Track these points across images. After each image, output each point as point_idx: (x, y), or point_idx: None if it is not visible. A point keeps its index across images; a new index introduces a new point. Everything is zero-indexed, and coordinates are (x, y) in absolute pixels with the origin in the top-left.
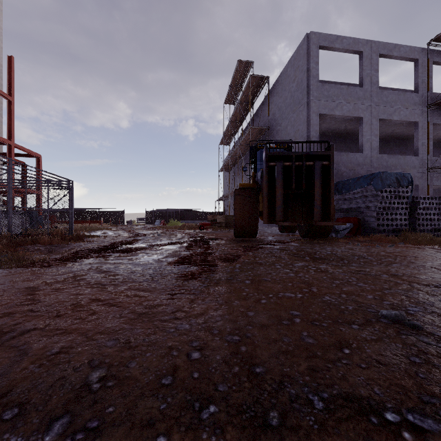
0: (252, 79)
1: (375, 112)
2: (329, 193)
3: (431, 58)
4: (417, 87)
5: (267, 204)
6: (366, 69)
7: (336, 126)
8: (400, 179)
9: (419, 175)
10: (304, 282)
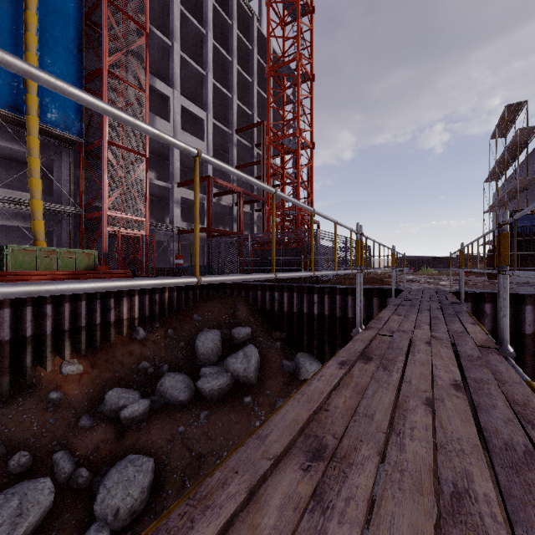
0: (521, 131)
1: None
2: None
3: None
4: None
5: None
6: None
7: None
8: None
9: None
10: None
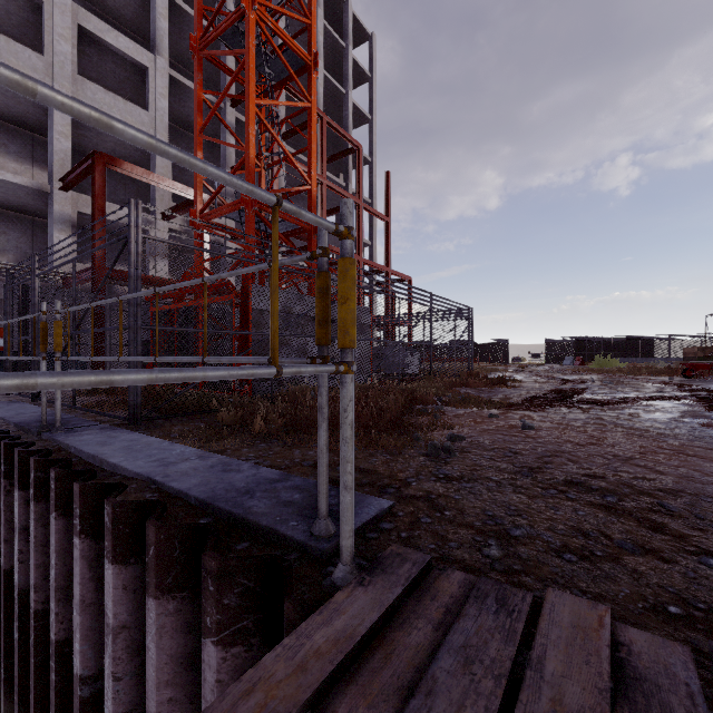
0: None
1: None
2: None
3: None
4: None
5: None
6: None
7: None
8: None
9: None
10: None
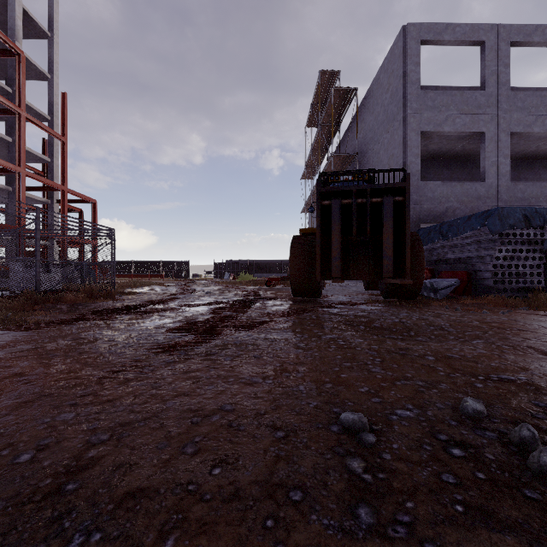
0: (335, 93)
1: (505, 124)
2: (404, 239)
3: None
4: None
5: (319, 256)
6: (490, 65)
7: (450, 146)
8: (530, 217)
9: None
10: (300, 363)
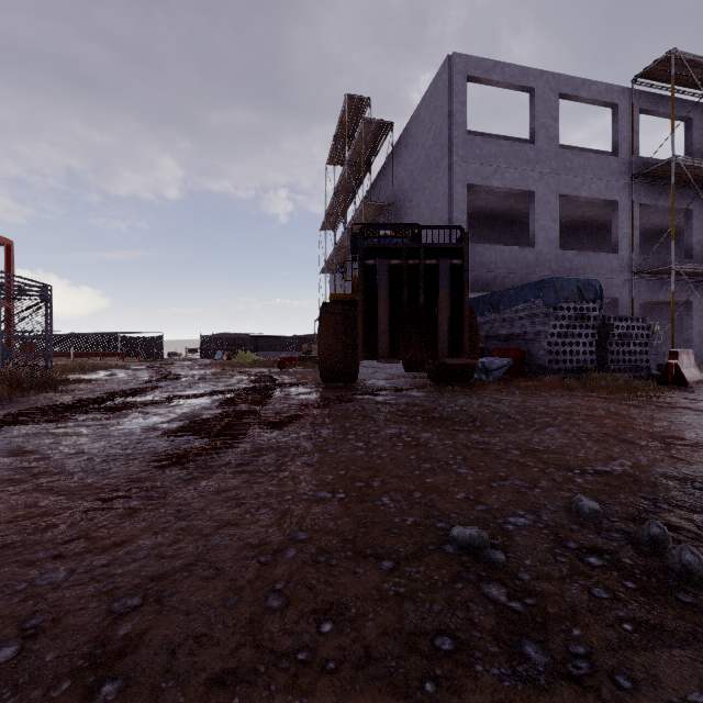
0: (366, 126)
1: (554, 184)
2: (462, 311)
3: (637, 103)
4: (617, 147)
5: (361, 329)
6: (539, 116)
7: (497, 204)
8: (583, 289)
9: (620, 283)
10: (369, 468)
